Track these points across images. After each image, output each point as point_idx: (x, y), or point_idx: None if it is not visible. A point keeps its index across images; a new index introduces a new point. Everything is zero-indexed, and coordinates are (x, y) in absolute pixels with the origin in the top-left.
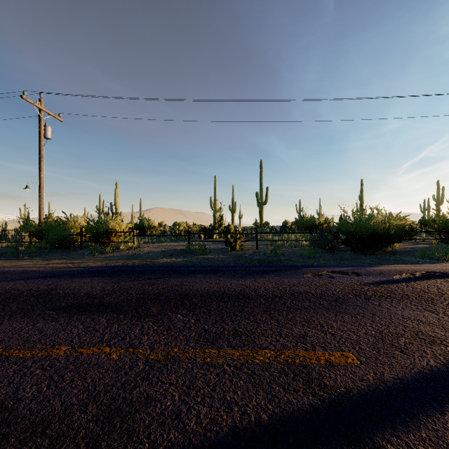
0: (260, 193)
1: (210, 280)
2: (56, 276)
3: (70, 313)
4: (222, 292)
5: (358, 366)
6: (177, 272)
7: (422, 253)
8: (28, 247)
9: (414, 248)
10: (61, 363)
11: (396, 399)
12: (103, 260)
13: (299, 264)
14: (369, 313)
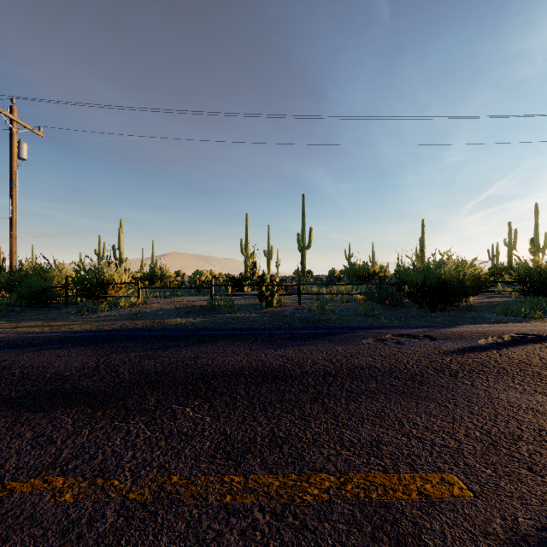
0: (302, 235)
1: (237, 349)
2: (19, 347)
3: (19, 410)
4: (254, 369)
5: (473, 503)
6: (192, 338)
7: (505, 309)
8: None
9: (491, 303)
10: None
11: None
12: (94, 321)
13: (355, 325)
14: (462, 400)
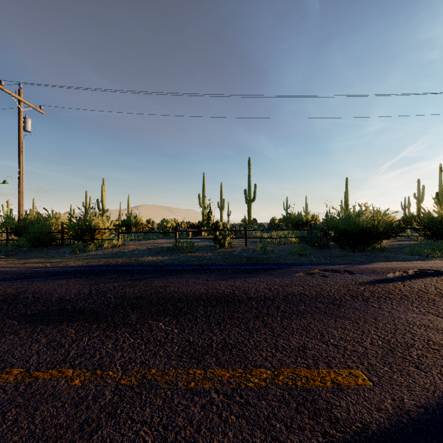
0: (248, 191)
1: (197, 280)
2: (29, 278)
3: (34, 323)
4: (210, 295)
5: (372, 389)
6: (162, 272)
7: (411, 250)
8: (4, 245)
9: (401, 245)
10: (7, 393)
11: (426, 438)
12: (85, 259)
13: (290, 262)
14: (370, 318)
